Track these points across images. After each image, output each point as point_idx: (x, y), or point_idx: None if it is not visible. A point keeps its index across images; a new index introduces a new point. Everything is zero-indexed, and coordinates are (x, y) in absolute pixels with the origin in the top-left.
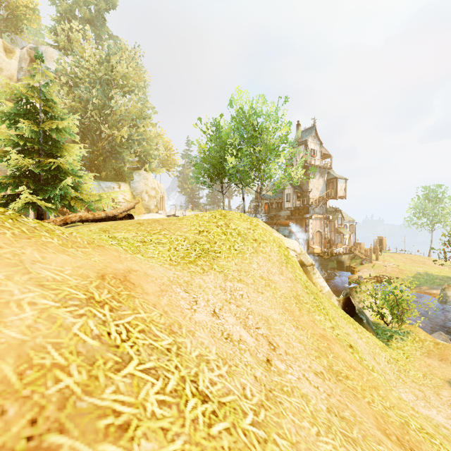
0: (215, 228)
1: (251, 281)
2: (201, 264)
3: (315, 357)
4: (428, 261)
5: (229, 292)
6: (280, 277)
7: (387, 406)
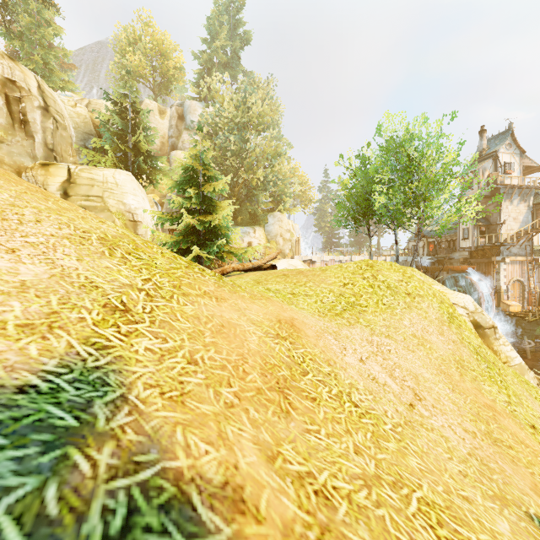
0: (361, 281)
1: (401, 338)
2: (347, 317)
3: (470, 419)
4: None
5: (375, 346)
6: (438, 338)
7: None
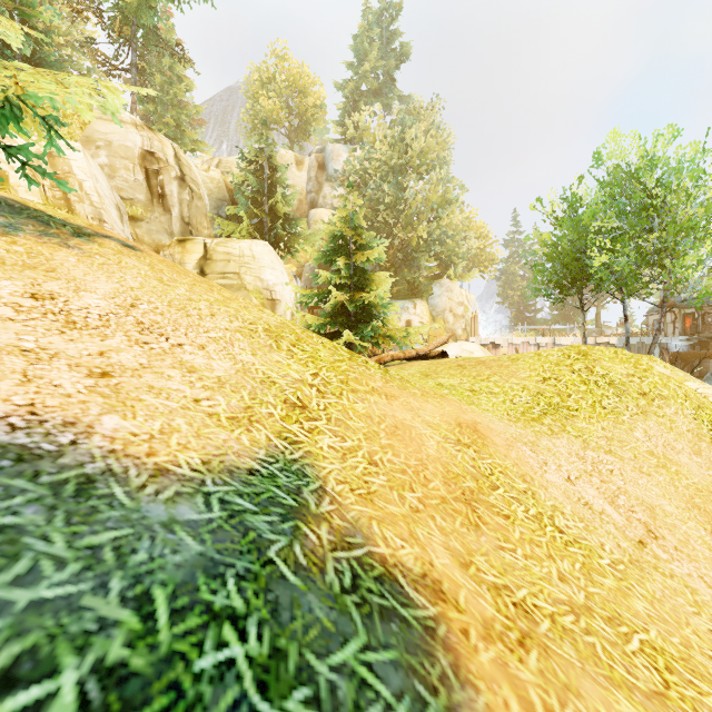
0: (569, 374)
1: (630, 456)
2: (549, 424)
3: None
4: None
5: (590, 463)
6: (691, 459)
7: None
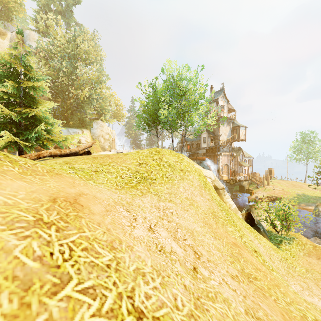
0: (152, 161)
1: (179, 201)
2: (141, 188)
3: (230, 262)
4: (304, 185)
5: (162, 210)
6: (200, 198)
7: (288, 301)
